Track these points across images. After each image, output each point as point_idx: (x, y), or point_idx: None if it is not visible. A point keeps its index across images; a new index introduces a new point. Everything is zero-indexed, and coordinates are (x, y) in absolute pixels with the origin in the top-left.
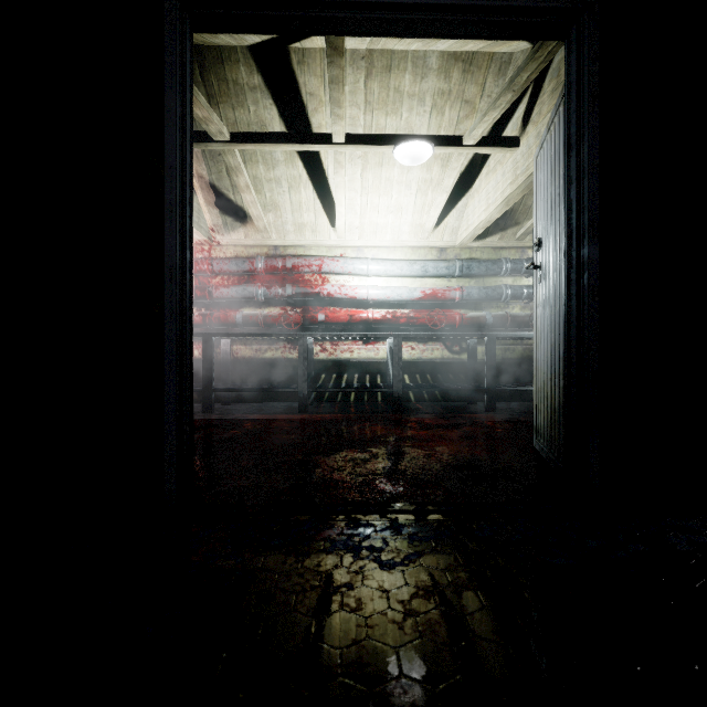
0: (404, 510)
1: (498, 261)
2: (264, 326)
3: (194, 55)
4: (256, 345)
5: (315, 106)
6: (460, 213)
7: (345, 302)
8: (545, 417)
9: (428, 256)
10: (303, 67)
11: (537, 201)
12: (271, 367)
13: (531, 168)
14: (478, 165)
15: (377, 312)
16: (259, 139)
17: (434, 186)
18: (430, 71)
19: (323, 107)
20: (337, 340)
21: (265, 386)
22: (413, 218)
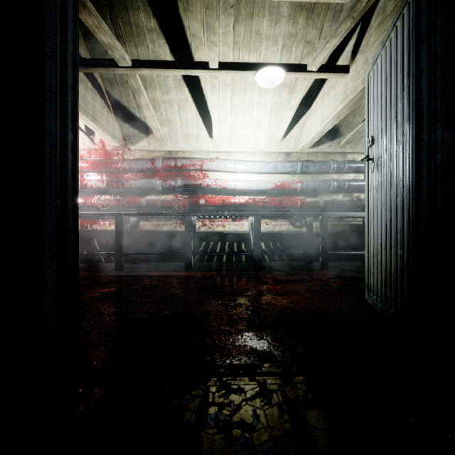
0: (271, 373)
1: (328, 162)
2: (161, 208)
3: (105, 3)
4: (156, 221)
5: (197, 45)
6: (301, 128)
7: (219, 191)
8: (378, 278)
9: (277, 159)
10: (187, 14)
11: (369, 108)
12: (166, 237)
13: (360, 87)
14: (315, 91)
15: (242, 198)
16: (153, 65)
17: (283, 107)
18: (282, 17)
19: (202, 46)
20: (213, 218)
21: (162, 251)
22: (268, 131)
